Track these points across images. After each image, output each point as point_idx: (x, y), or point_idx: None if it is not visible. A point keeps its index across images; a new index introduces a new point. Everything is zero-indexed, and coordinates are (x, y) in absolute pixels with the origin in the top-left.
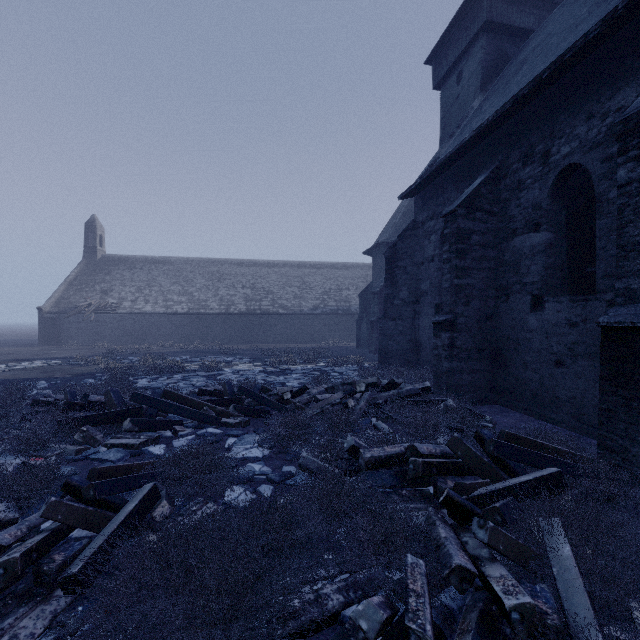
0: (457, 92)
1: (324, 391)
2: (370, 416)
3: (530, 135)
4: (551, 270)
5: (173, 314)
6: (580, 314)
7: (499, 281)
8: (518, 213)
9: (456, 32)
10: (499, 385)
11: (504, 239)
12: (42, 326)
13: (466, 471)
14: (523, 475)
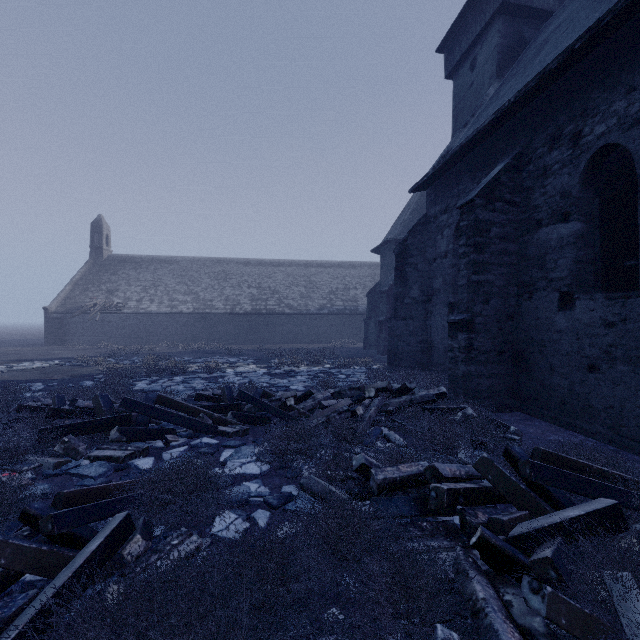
0: (471, 80)
1: (330, 396)
2: (380, 425)
3: (557, 116)
4: (582, 264)
5: (178, 314)
6: (618, 313)
7: (521, 277)
8: (543, 202)
9: (470, 17)
10: (521, 391)
11: (527, 231)
12: (48, 326)
13: (497, 498)
14: (570, 507)
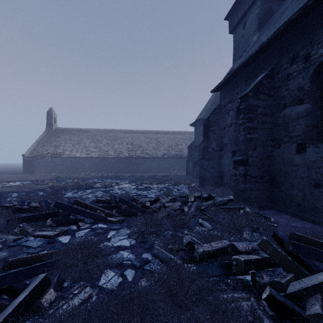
0: (243, 33)
1: (169, 201)
2: (197, 217)
3: (295, 45)
4: (310, 127)
5: (91, 158)
6: None
7: (274, 136)
8: (287, 94)
9: None
10: (274, 198)
11: (277, 110)
12: (24, 164)
13: (272, 264)
14: (321, 272)
